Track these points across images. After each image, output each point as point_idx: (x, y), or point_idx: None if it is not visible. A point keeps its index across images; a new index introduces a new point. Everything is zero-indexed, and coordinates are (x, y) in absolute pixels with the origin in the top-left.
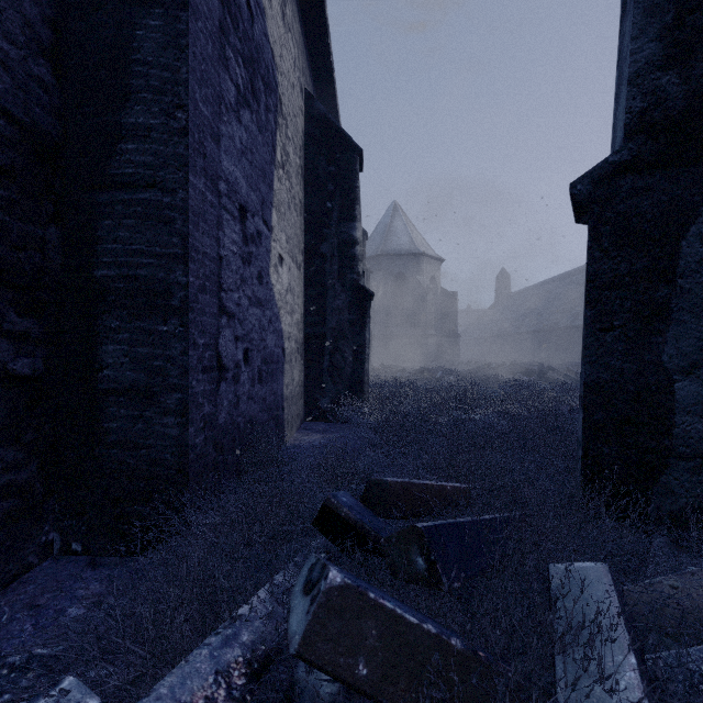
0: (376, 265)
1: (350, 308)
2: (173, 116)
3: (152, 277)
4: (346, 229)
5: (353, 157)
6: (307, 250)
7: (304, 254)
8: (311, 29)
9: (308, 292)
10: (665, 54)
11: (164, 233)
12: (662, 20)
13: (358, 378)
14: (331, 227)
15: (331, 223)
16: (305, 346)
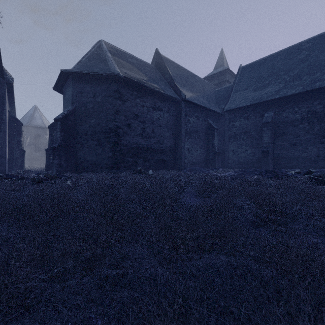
0: (26, 129)
1: (20, 153)
2: (4, 141)
3: (1, 155)
4: (19, 138)
5: (21, 125)
6: (9, 142)
7: (8, 142)
8: (10, 99)
9: (9, 150)
10: (50, 143)
11: (3, 151)
12: (50, 140)
13: (22, 166)
14: (15, 138)
15: (15, 137)
16: (8, 160)
